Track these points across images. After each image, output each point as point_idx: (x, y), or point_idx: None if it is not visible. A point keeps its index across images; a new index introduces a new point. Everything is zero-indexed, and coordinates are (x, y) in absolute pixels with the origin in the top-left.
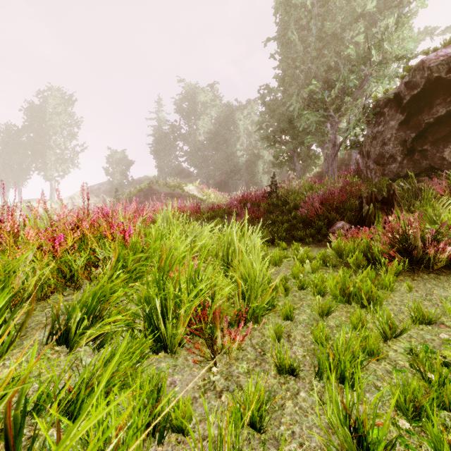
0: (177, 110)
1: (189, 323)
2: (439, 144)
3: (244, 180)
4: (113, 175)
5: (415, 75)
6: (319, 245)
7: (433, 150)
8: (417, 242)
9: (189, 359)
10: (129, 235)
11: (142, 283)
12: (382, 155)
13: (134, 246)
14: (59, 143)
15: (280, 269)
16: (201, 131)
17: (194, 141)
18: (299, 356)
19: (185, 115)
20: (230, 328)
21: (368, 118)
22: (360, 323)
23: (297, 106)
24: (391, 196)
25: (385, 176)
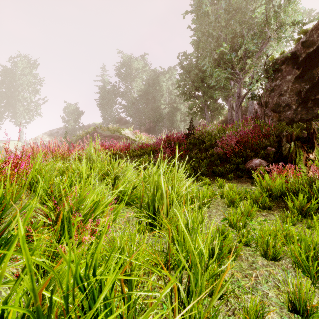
0: (117, 74)
1: None
2: None
3: (167, 126)
4: (68, 122)
5: (312, 35)
6: (240, 181)
7: None
8: None
9: None
10: None
11: None
12: (279, 104)
13: None
14: (26, 97)
15: (210, 211)
16: (134, 90)
17: (129, 97)
18: None
19: (123, 77)
20: None
21: (269, 74)
22: None
23: (210, 66)
24: (311, 135)
25: (281, 121)
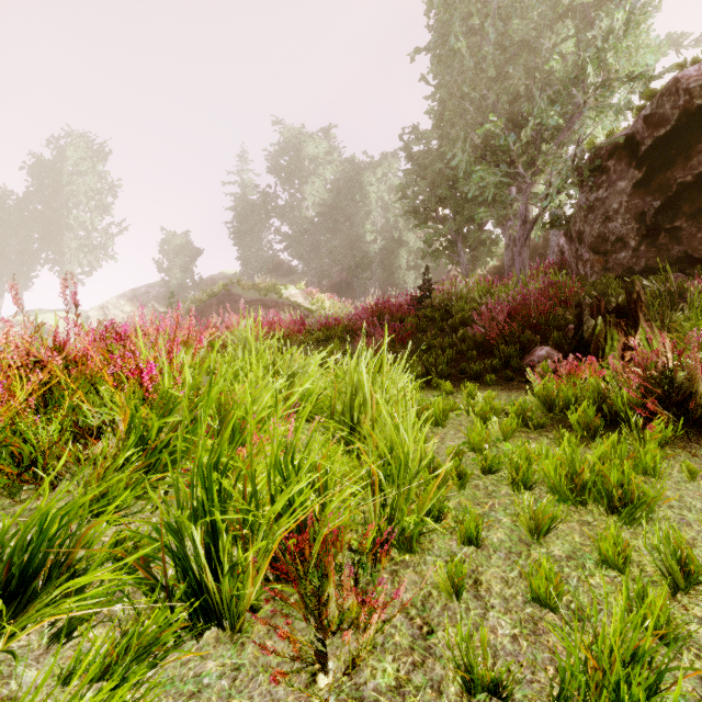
0: (272, 170)
1: (274, 557)
2: (701, 217)
3: (378, 280)
4: (169, 272)
5: (662, 104)
6: (508, 387)
7: (690, 228)
8: (695, 386)
9: (268, 646)
10: (150, 377)
11: (181, 473)
12: (605, 237)
13: (168, 397)
14: (84, 220)
15: (445, 432)
16: (309, 202)
17: (298, 219)
18: (505, 638)
19: (284, 176)
20: (357, 569)
21: (582, 177)
22: (628, 563)
23: (464, 159)
24: (634, 304)
25: (609, 272)
